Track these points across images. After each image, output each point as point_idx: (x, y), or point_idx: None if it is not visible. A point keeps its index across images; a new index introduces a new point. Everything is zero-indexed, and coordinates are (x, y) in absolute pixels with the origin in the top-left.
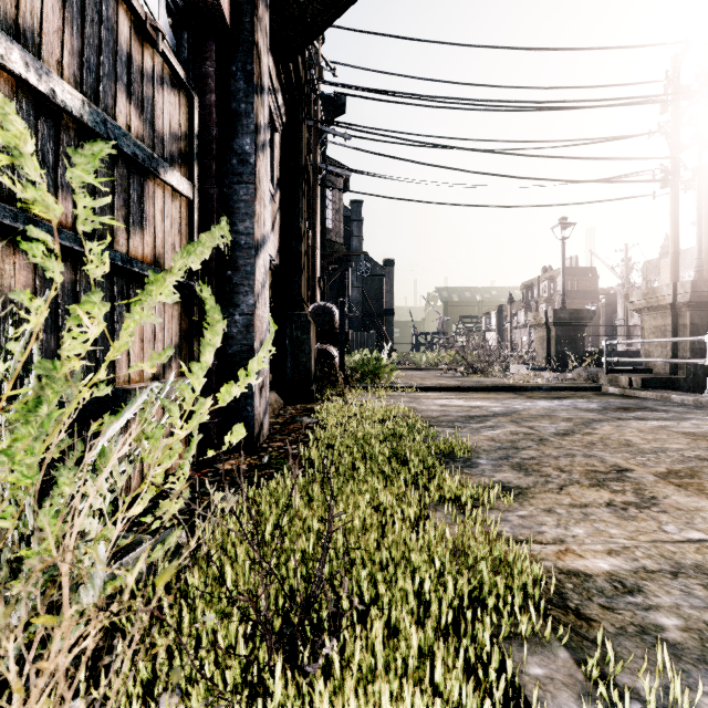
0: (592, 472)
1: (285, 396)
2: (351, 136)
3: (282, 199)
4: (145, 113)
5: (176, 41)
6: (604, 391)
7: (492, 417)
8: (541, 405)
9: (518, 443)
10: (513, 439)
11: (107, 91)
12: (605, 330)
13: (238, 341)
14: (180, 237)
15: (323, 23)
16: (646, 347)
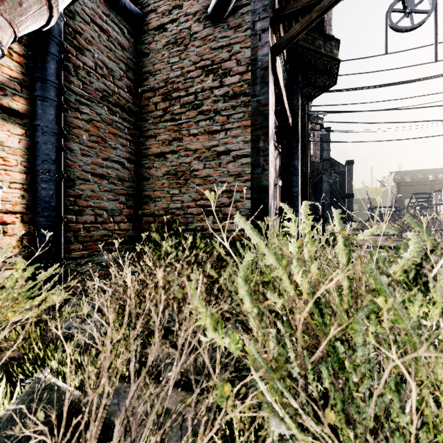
0: None
1: None
2: (327, 113)
3: None
4: (275, 169)
5: (276, 137)
6: None
7: None
8: None
9: None
10: None
11: None
12: None
13: None
14: (279, 198)
15: (319, 94)
16: None
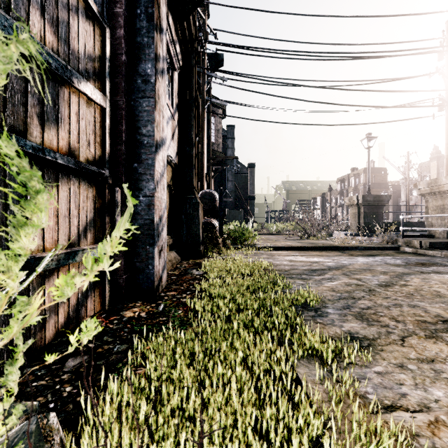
0: (422, 323)
1: (182, 254)
2: (227, 79)
3: (180, 119)
4: (60, 32)
5: None
6: (401, 250)
7: (328, 270)
8: (361, 261)
9: (353, 293)
10: (349, 290)
11: (20, 4)
12: (393, 208)
13: (142, 216)
14: (95, 136)
15: None
16: (429, 220)
